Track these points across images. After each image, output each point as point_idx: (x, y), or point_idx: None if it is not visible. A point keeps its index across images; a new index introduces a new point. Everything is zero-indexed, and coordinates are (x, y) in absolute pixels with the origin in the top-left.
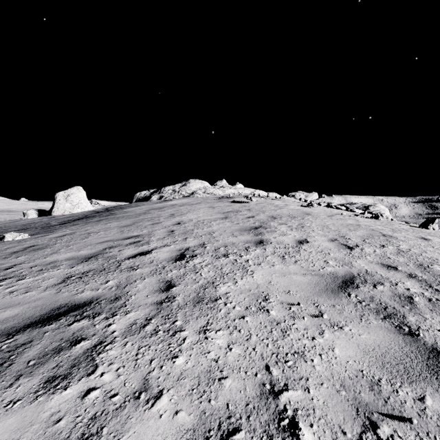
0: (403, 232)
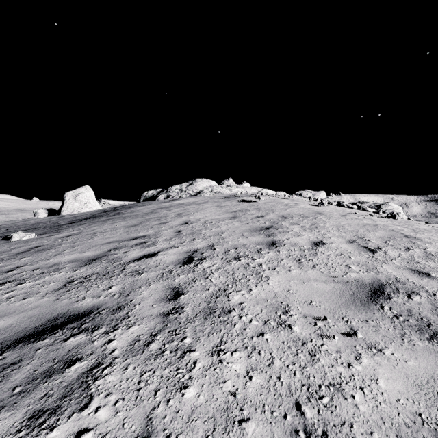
0: (426, 233)
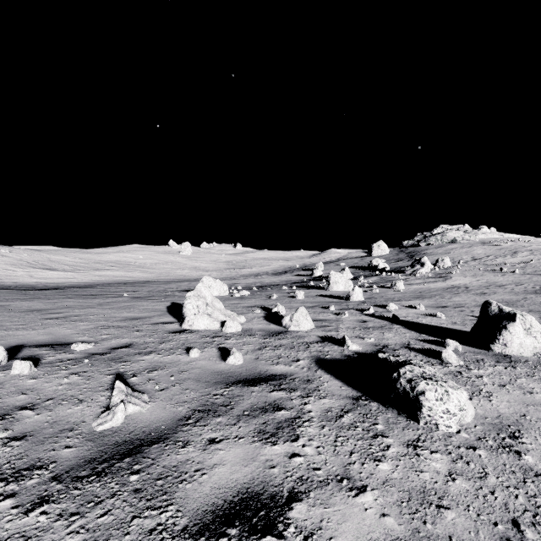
0: None
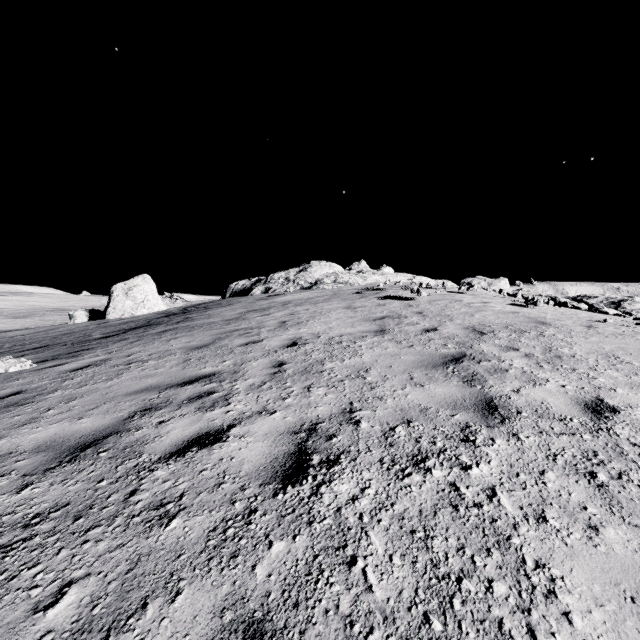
0: None
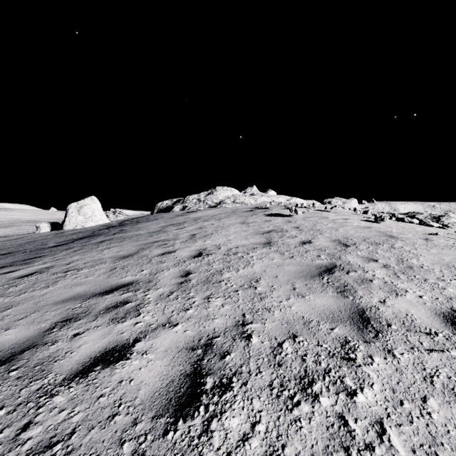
0: None
